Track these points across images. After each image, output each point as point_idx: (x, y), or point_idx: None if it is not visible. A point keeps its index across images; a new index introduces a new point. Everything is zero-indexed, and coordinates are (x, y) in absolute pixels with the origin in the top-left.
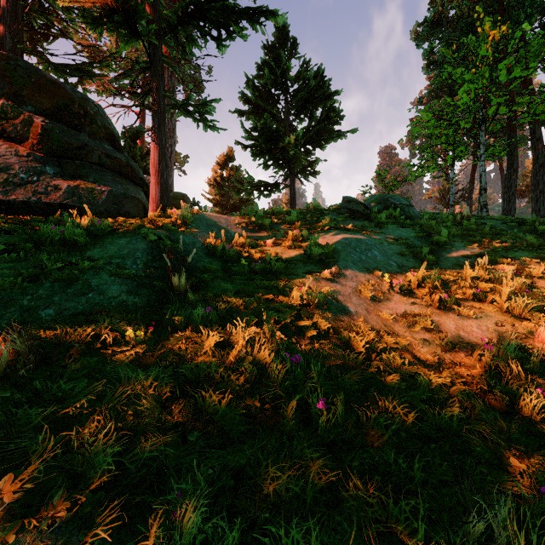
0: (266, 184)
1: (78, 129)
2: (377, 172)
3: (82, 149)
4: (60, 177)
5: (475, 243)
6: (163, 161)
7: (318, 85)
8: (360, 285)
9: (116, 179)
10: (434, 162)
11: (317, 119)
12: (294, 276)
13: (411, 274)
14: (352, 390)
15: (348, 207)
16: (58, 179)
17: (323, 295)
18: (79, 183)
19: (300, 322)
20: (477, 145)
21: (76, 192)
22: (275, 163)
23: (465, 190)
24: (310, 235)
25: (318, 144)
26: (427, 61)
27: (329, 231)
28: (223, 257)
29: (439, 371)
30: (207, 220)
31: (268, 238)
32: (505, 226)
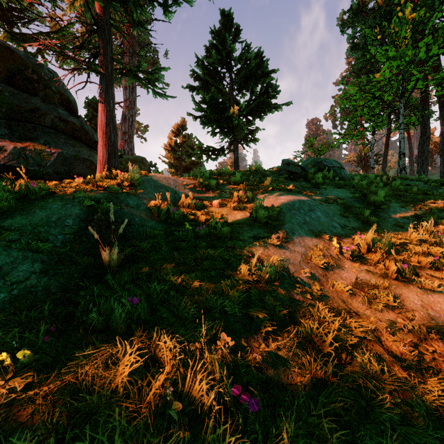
0: (214, 149)
1: (31, 93)
2: (307, 139)
3: (33, 112)
4: (7, 139)
5: (409, 204)
6: (110, 123)
7: (258, 65)
8: (309, 250)
9: (68, 141)
10: (358, 130)
11: (257, 94)
12: (240, 241)
13: (360, 238)
14: (334, 443)
15: (287, 169)
16: (4, 140)
17: (274, 269)
18: (28, 145)
19: (250, 309)
20: (397, 115)
21: (22, 154)
22: (221, 131)
23: (378, 155)
24: (254, 196)
25: (257, 115)
26: (351, 45)
27: (272, 192)
28: (168, 220)
29: (427, 377)
30: (155, 181)
31: (214, 199)
32: (427, 187)
